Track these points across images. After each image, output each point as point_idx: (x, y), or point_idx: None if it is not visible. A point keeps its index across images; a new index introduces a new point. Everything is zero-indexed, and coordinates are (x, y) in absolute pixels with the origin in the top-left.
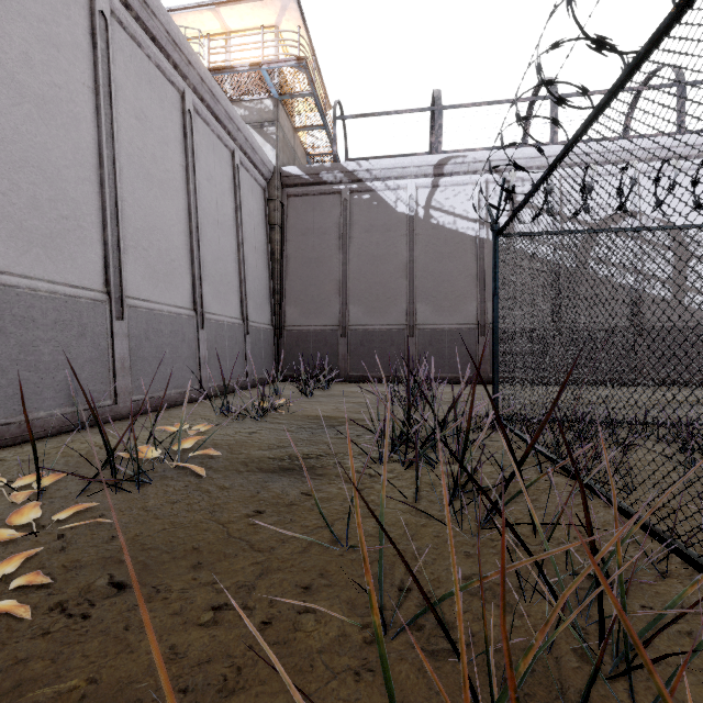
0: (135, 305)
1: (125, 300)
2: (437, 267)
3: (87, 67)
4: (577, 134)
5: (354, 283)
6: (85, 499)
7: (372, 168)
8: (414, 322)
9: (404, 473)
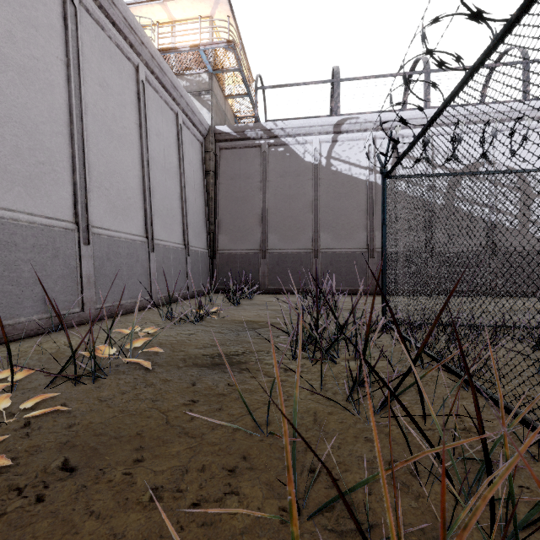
0: (99, 233)
1: (91, 229)
2: (336, 204)
3: (60, 44)
4: (454, 91)
5: (271, 217)
6: (51, 390)
7: (286, 127)
8: (318, 247)
9: (312, 368)
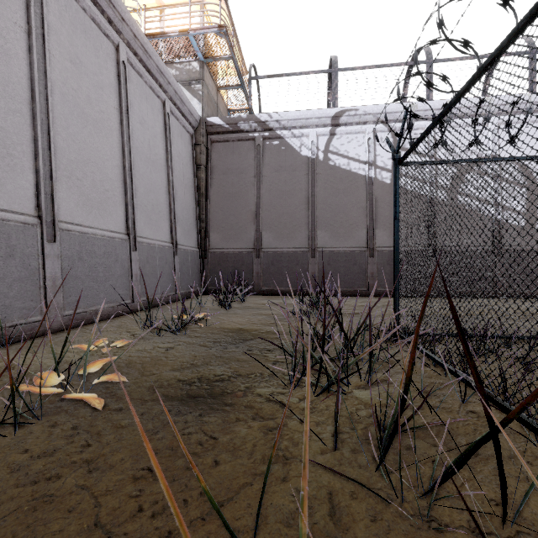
0: (68, 229)
1: (57, 224)
2: (334, 200)
3: (19, 8)
4: (517, 28)
5: (266, 214)
6: None
7: (281, 119)
8: (315, 245)
9: (318, 402)
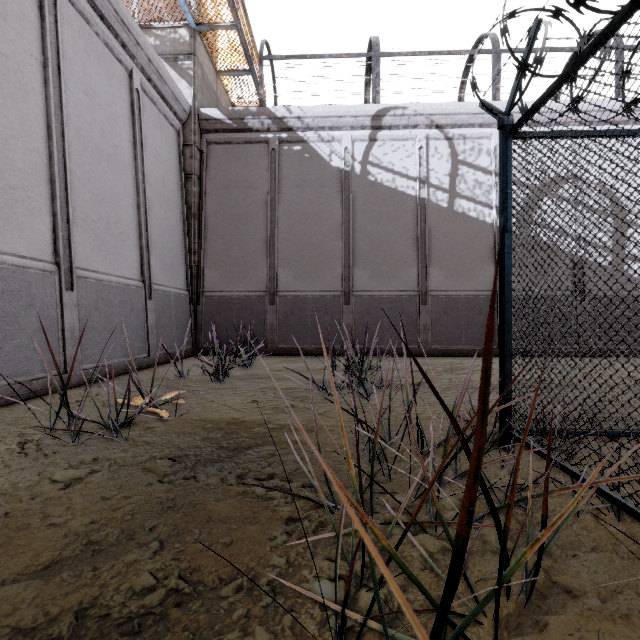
0: None
1: None
2: (375, 228)
3: None
4: None
5: (283, 244)
6: None
7: (304, 115)
8: (350, 288)
9: None
